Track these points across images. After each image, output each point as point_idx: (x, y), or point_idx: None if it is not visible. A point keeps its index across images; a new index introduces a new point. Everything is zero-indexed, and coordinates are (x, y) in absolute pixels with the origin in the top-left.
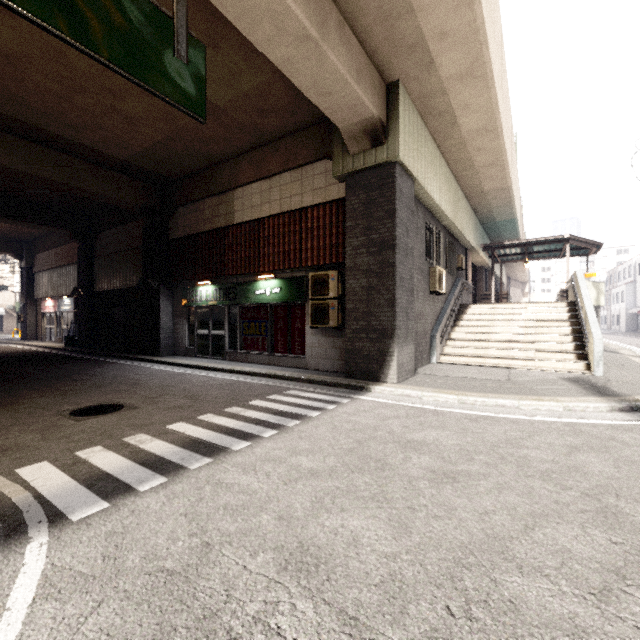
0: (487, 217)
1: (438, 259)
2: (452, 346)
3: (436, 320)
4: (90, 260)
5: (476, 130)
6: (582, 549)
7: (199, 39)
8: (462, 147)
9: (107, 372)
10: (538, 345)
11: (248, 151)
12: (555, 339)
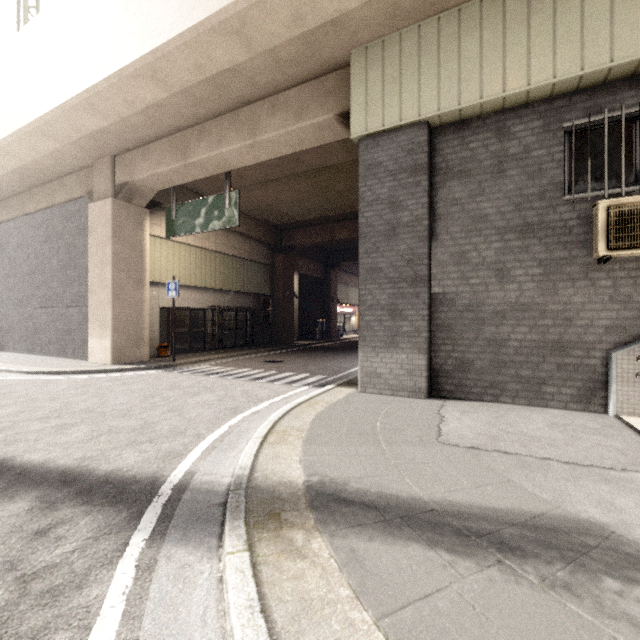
0: None
1: None
2: None
3: None
4: None
5: None
6: (81, 404)
7: (293, 153)
8: None
9: None
10: None
11: None
12: None
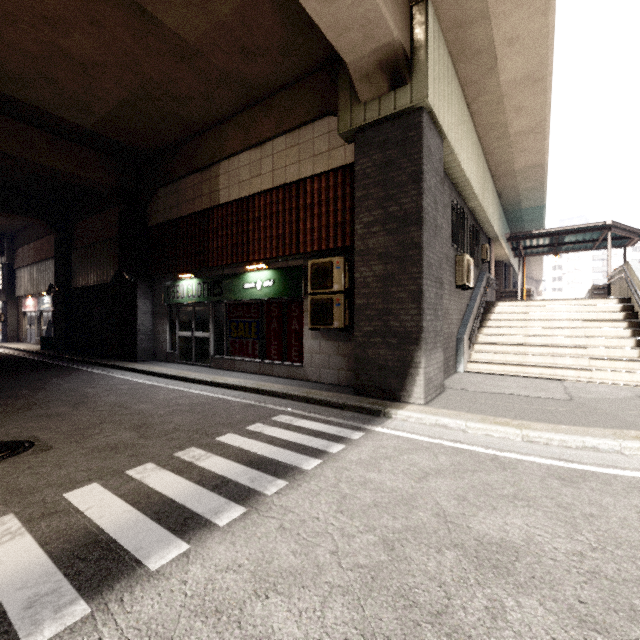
0: (512, 203)
1: (464, 246)
2: (481, 351)
3: (462, 320)
4: (67, 253)
5: (519, 79)
6: None
7: None
8: (498, 106)
9: (60, 384)
10: (591, 351)
11: (235, 114)
12: (612, 343)
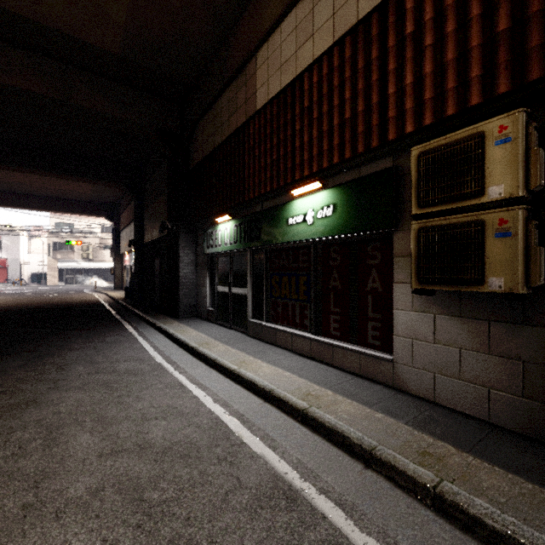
0: None
1: None
2: None
3: None
4: (140, 212)
5: None
6: None
7: None
8: None
9: (71, 350)
10: None
11: None
12: None
